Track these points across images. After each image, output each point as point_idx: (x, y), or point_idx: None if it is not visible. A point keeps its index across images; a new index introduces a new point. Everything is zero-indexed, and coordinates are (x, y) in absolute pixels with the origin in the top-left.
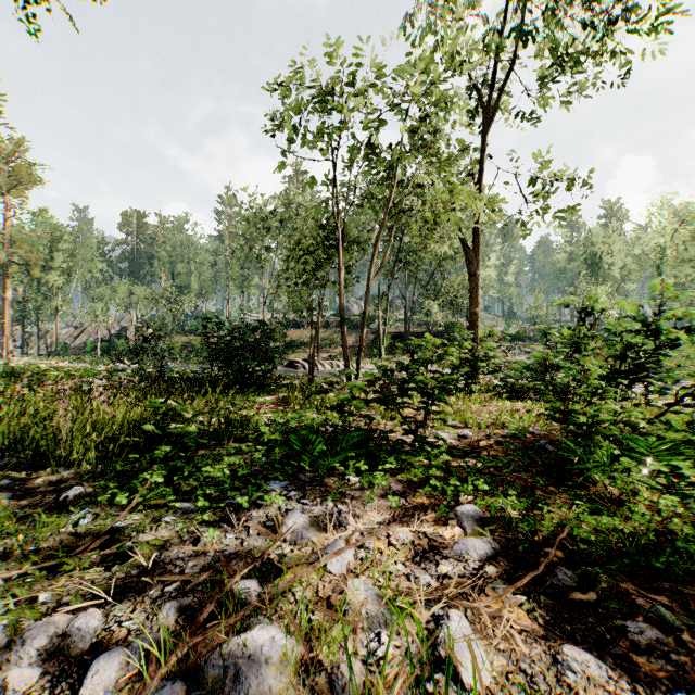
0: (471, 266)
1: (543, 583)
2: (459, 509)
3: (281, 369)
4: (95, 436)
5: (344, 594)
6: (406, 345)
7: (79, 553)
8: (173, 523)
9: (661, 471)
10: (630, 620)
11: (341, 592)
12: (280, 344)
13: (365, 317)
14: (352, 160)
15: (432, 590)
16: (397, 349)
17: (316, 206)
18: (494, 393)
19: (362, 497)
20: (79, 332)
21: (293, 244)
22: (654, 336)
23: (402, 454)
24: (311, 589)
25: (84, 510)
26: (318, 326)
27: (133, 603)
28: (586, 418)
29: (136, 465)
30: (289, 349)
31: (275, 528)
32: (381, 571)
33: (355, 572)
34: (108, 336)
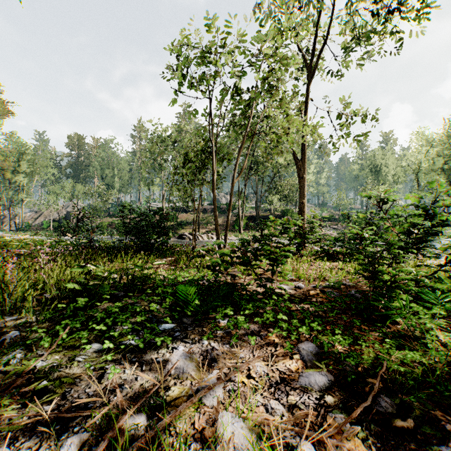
0: (300, 172)
1: (370, 411)
2: (301, 346)
3: (174, 240)
4: (32, 291)
5: (215, 427)
6: (257, 224)
7: (5, 389)
8: (84, 362)
9: (437, 312)
10: (443, 445)
11: (213, 423)
12: (174, 223)
13: (230, 205)
14: (221, 99)
15: (286, 421)
16: (251, 226)
17: (197, 130)
18: (316, 256)
19: (228, 336)
20: (38, 215)
21: (182, 157)
22: (430, 218)
23: (257, 302)
24: (188, 420)
25: (15, 352)
26: (199, 211)
27: (40, 438)
28: (389, 277)
29: (64, 312)
30: (180, 226)
31: (163, 363)
32: (245, 405)
33: (224, 403)
34: (58, 217)
